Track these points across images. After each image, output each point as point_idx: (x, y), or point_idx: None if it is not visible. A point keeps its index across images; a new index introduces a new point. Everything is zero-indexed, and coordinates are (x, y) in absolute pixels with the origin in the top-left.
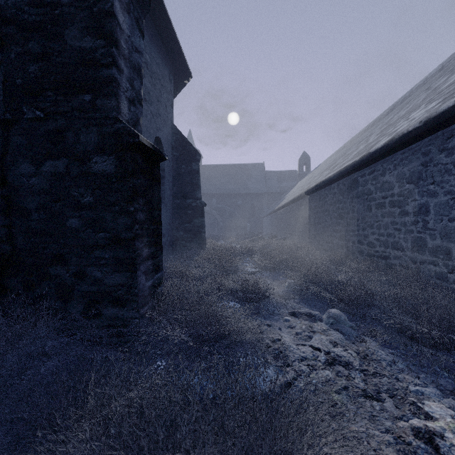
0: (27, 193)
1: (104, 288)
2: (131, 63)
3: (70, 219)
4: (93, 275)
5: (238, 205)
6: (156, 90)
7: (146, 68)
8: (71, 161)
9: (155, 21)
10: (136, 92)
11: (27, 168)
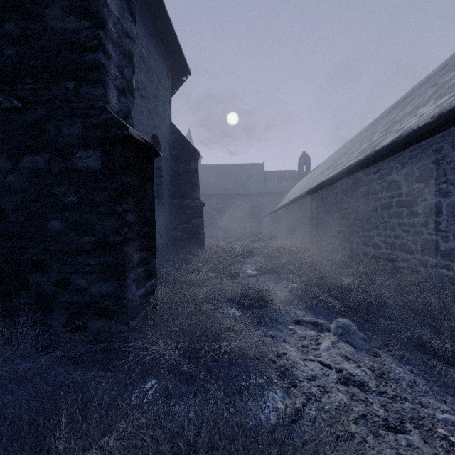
0: (3, 192)
1: (90, 298)
2: (120, 49)
3: (51, 221)
4: (77, 284)
5: (237, 205)
6: (153, 86)
7: (143, 63)
8: (52, 156)
9: (152, 15)
10: (127, 82)
11: (3, 164)
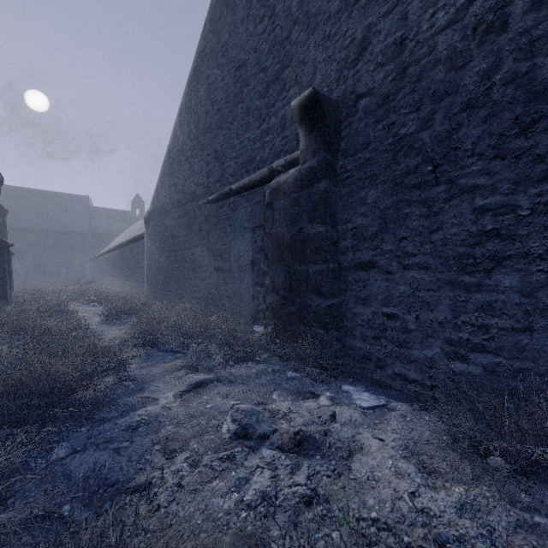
0: None
1: None
2: None
3: None
4: None
5: (48, 246)
6: None
7: None
8: None
9: None
10: None
11: None
